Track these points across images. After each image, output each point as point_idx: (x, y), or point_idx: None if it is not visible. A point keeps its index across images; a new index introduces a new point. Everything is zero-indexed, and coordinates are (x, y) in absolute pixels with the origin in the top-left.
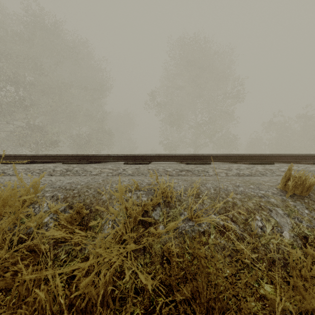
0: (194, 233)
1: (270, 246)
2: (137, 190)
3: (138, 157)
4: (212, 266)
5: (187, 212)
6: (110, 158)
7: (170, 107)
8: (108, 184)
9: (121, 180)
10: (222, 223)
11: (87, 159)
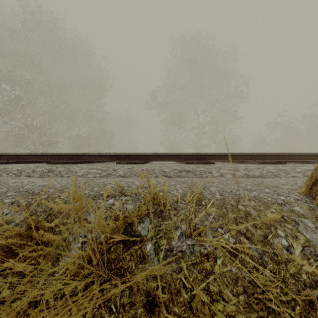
0: (193, 256)
1: (303, 278)
2: (122, 195)
3: (133, 156)
4: (220, 311)
5: (185, 227)
6: (102, 157)
7: (171, 107)
8: (89, 187)
9: (107, 183)
10: (233, 241)
11: (77, 158)
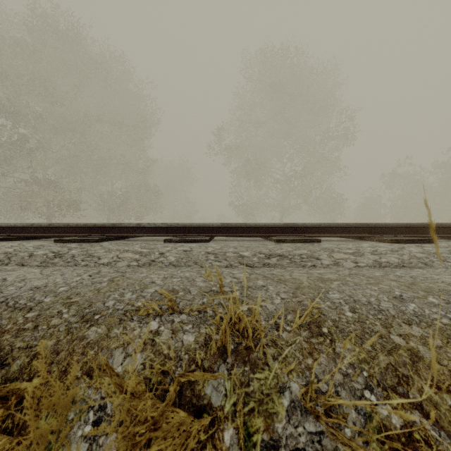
0: None
1: None
2: (174, 312)
3: (190, 228)
4: None
5: (301, 393)
6: (142, 230)
7: (244, 152)
8: (116, 292)
9: (148, 281)
10: (398, 423)
11: (103, 232)
